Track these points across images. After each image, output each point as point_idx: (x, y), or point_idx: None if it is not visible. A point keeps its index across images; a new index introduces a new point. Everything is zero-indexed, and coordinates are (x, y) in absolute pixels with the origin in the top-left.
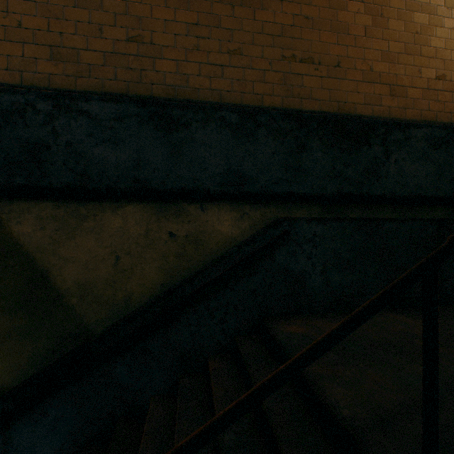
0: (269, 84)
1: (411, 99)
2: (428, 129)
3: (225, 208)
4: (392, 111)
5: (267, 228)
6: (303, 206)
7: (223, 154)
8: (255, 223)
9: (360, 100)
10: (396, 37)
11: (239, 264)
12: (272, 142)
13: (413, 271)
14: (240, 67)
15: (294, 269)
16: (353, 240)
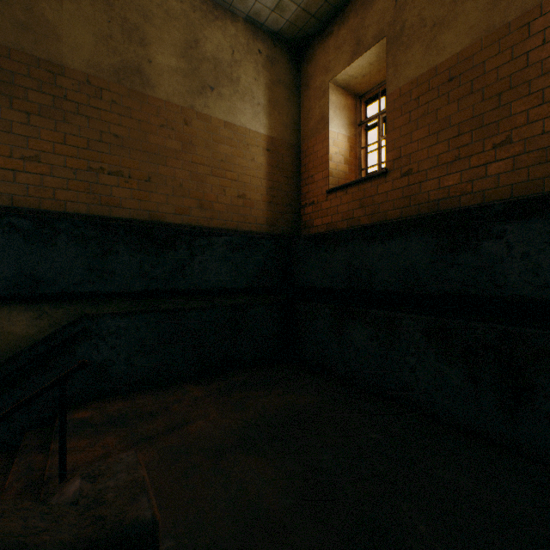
0: (75, 191)
1: (218, 212)
2: (228, 237)
3: (19, 309)
4: (201, 220)
5: (67, 326)
6: (113, 302)
7: (13, 259)
8: (58, 320)
9: (171, 210)
10: (205, 162)
11: (28, 364)
12: (74, 247)
13: (48, 384)
14: (39, 174)
15: (97, 359)
16: (159, 328)
